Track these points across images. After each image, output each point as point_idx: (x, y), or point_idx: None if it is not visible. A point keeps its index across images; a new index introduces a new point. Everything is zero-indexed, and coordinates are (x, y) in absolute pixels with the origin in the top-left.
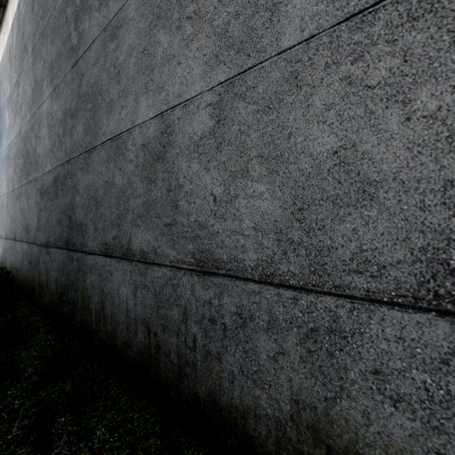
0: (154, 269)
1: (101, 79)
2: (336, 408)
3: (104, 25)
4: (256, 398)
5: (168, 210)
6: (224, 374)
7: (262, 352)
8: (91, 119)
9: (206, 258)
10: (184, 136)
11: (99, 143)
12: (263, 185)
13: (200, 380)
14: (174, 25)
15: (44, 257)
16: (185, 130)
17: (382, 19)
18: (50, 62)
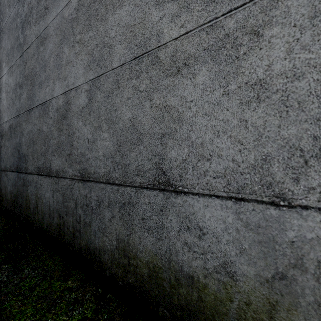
0: (62, 180)
1: (36, 67)
2: (131, 238)
3: (37, 35)
4: (104, 241)
5: (68, 146)
6: (92, 232)
7: (106, 218)
8: (30, 90)
9: (85, 172)
10: (75, 106)
11: (35, 106)
12: (106, 134)
13: (82, 238)
14: (71, 44)
15: (3, 178)
16: (76, 103)
17: (145, 62)
18: (7, 51)
